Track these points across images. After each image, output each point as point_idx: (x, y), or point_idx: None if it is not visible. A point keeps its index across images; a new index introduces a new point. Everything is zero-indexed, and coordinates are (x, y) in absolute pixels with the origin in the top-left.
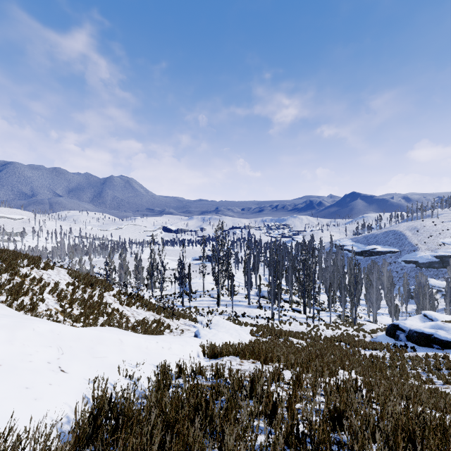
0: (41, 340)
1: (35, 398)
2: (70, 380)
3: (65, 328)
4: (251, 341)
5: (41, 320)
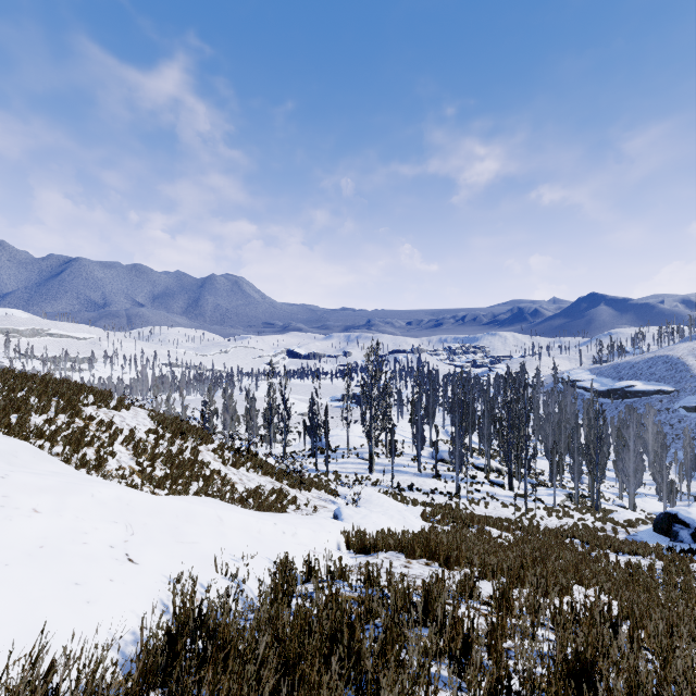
0: (102, 512)
1: (88, 600)
2: (140, 576)
3: (139, 496)
4: (424, 529)
5: (105, 483)
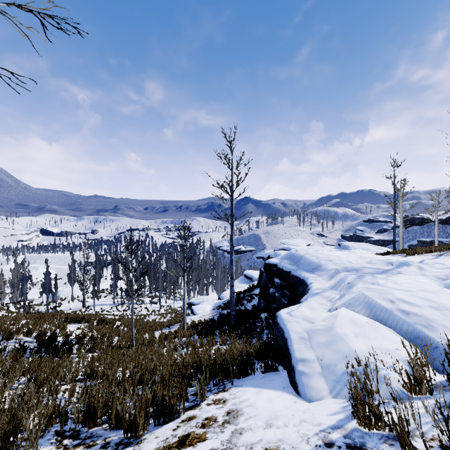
0: None
1: None
2: None
3: None
4: None
5: None
